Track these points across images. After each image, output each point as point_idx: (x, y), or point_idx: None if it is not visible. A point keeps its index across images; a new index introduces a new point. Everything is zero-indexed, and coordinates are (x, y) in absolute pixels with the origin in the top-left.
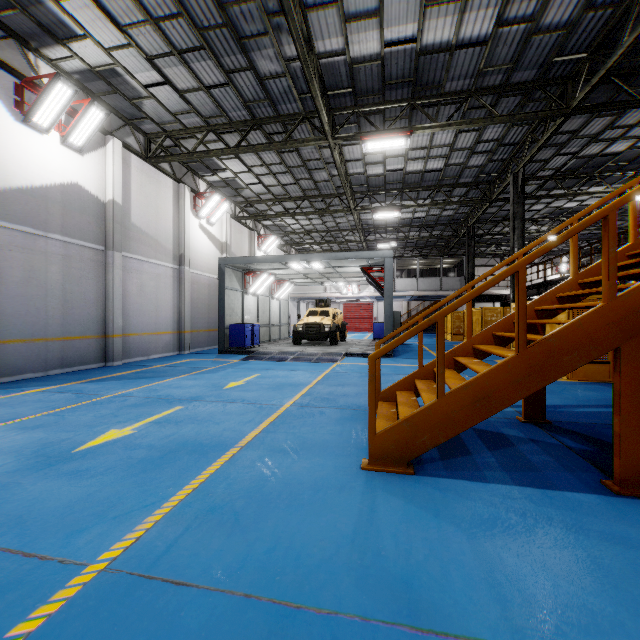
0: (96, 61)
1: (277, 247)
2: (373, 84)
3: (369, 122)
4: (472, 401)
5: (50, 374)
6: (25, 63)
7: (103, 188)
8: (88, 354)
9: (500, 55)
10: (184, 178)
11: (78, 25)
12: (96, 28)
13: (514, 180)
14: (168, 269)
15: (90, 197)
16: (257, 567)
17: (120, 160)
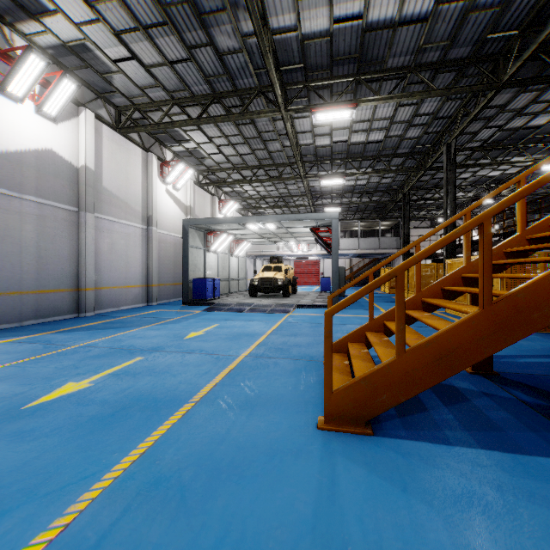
0: (68, 36)
1: (236, 211)
2: (322, 60)
3: (318, 95)
4: (434, 359)
5: (25, 324)
6: (1, 37)
7: (76, 155)
8: (62, 306)
9: (439, 32)
10: (152, 148)
11: (49, 0)
12: (66, 4)
13: (447, 150)
14: (137, 229)
15: (64, 162)
16: None
17: (92, 129)
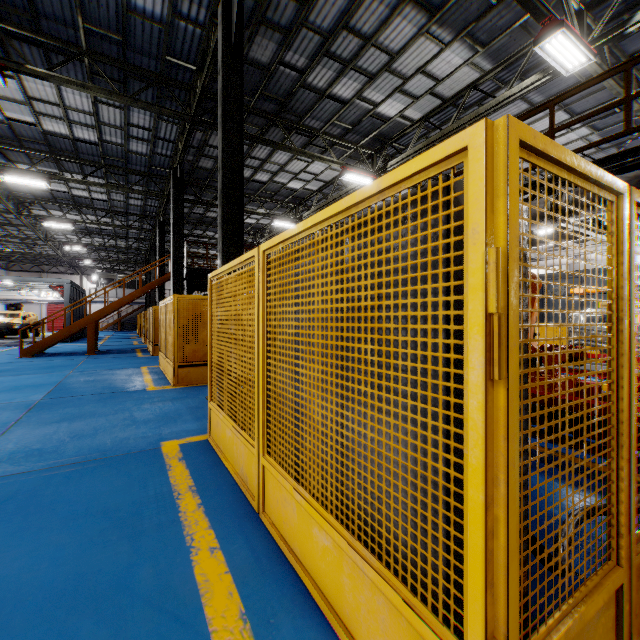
0: None
1: None
2: (48, 196)
3: (47, 210)
4: (52, 339)
5: None
6: None
7: None
8: None
9: (118, 205)
10: None
11: None
12: None
13: (151, 248)
14: None
15: None
16: None
17: None
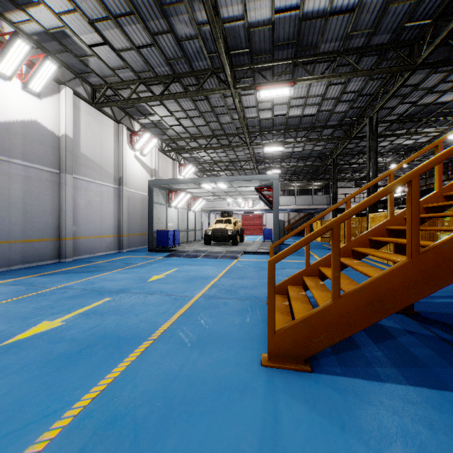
0: (50, 25)
1: (193, 173)
2: (265, 45)
3: (262, 76)
4: (366, 303)
5: (13, 269)
6: None
7: (58, 125)
8: (45, 253)
9: (364, 21)
10: (122, 120)
11: None
12: None
13: (370, 122)
14: (110, 188)
15: (47, 132)
16: None
17: (71, 104)
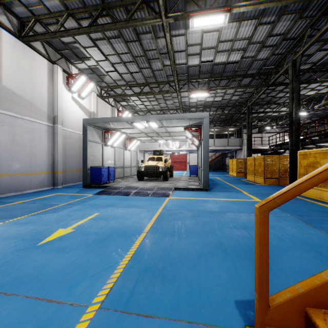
0: None
1: None
2: None
3: (195, 4)
4: None
5: None
6: None
7: None
8: None
9: None
10: (58, 62)
11: None
12: None
13: (293, 65)
14: (43, 126)
15: None
16: None
17: None
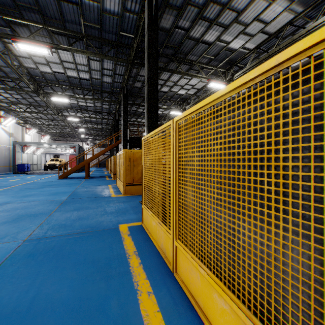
0: None
1: (35, 132)
2: (69, 106)
3: (69, 113)
4: (71, 171)
5: None
6: None
7: None
8: None
9: (98, 108)
10: None
11: None
12: None
13: (112, 128)
14: None
15: None
16: (45, 181)
17: None
